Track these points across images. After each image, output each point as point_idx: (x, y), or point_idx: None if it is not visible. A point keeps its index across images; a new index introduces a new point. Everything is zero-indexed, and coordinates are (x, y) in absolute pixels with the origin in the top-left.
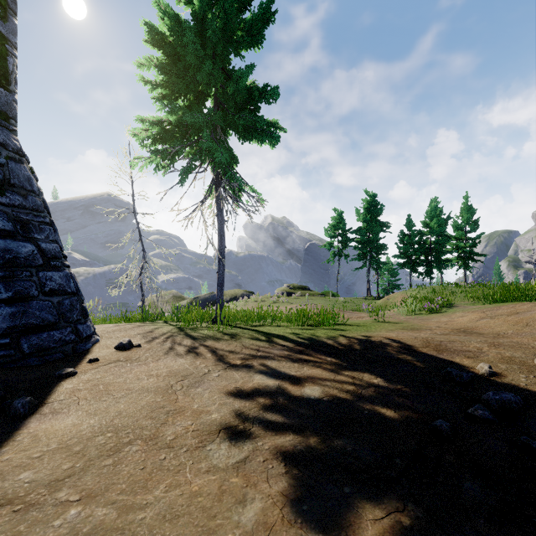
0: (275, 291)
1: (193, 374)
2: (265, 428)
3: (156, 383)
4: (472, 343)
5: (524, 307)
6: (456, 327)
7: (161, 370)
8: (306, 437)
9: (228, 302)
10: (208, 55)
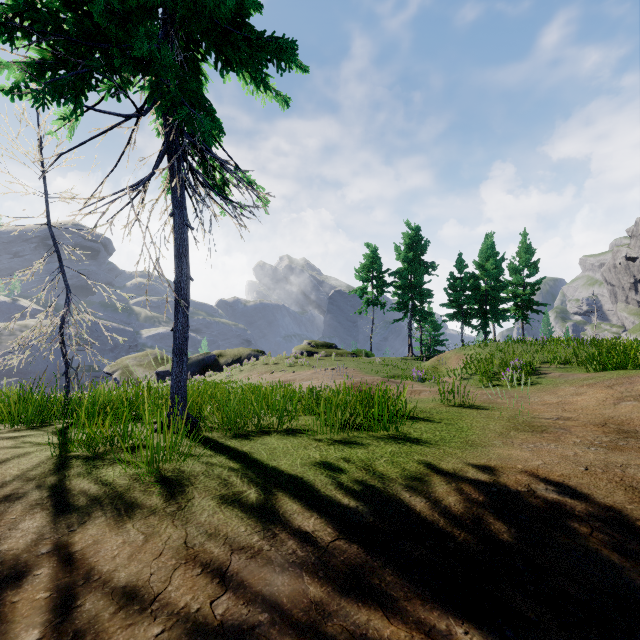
0: (293, 350)
1: None
2: None
3: None
4: None
5: None
6: (593, 419)
7: None
8: None
9: (229, 365)
10: None
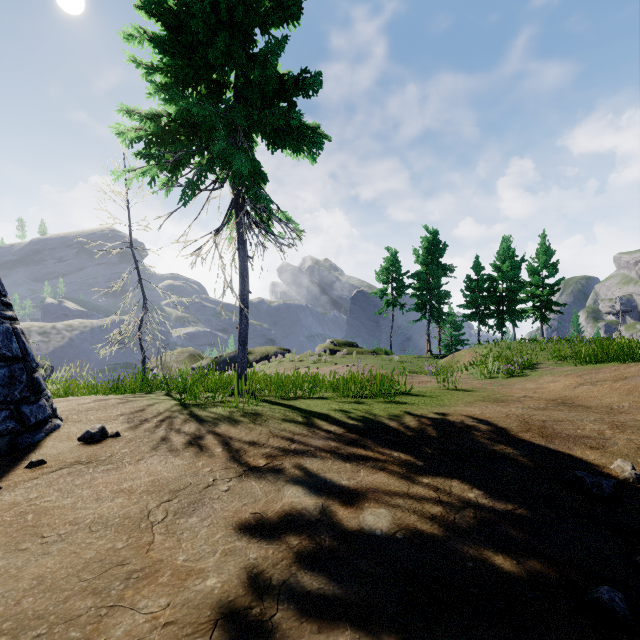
0: (316, 349)
1: (189, 488)
2: (299, 612)
3: (124, 508)
4: (587, 424)
5: (632, 370)
6: (550, 397)
7: (139, 480)
8: (375, 636)
9: (258, 362)
10: (225, 28)
